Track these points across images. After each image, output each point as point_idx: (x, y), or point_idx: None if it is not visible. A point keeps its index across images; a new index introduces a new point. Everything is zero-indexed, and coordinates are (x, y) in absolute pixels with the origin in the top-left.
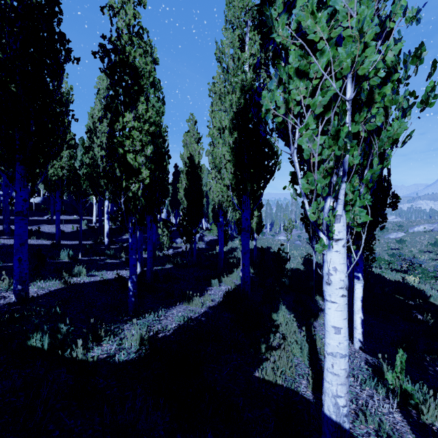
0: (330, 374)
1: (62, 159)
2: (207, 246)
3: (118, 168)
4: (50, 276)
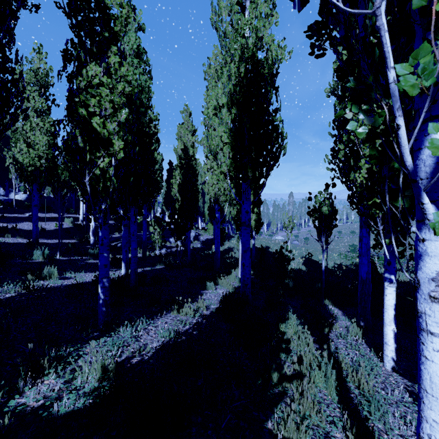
0: None
1: (40, 147)
2: (203, 246)
3: (80, 136)
4: (13, 279)
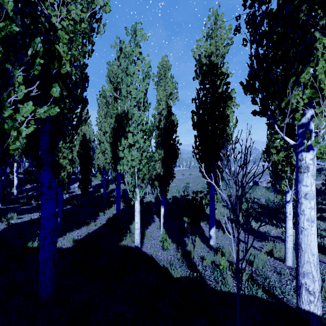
0: (136, 234)
1: None
2: (94, 189)
3: None
4: None
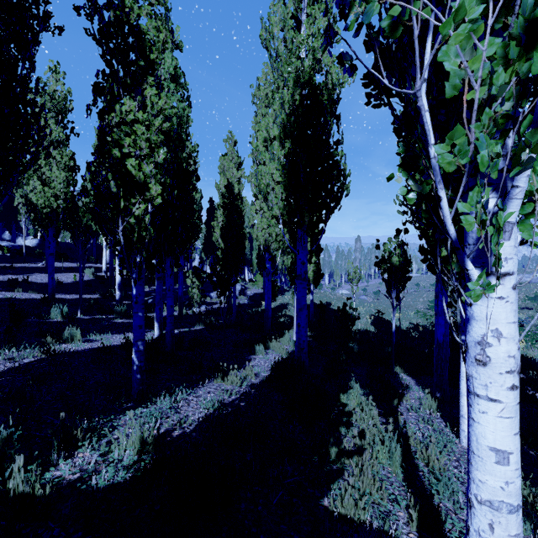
0: None
1: (56, 185)
2: (250, 302)
3: (112, 181)
4: (30, 341)
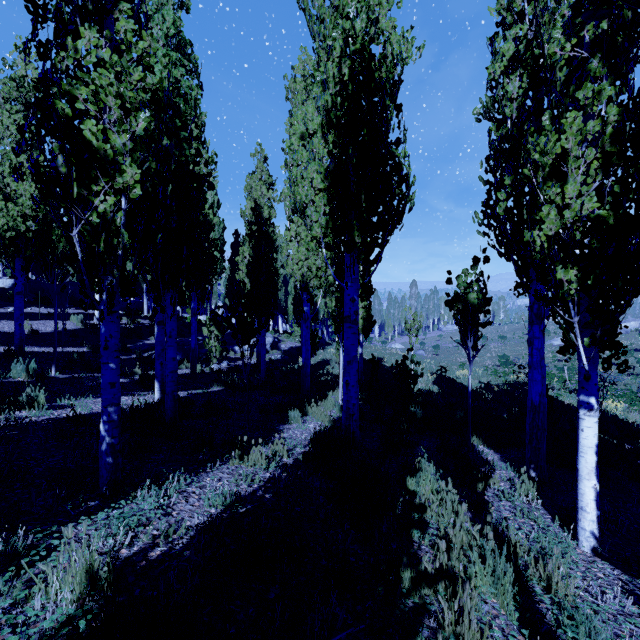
0: None
1: (25, 200)
2: (285, 357)
3: (60, 155)
4: None
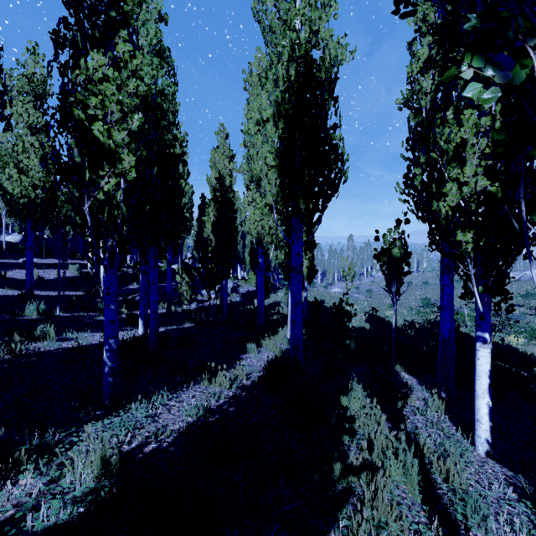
0: None
1: (35, 173)
2: (243, 299)
3: (76, 148)
4: None
